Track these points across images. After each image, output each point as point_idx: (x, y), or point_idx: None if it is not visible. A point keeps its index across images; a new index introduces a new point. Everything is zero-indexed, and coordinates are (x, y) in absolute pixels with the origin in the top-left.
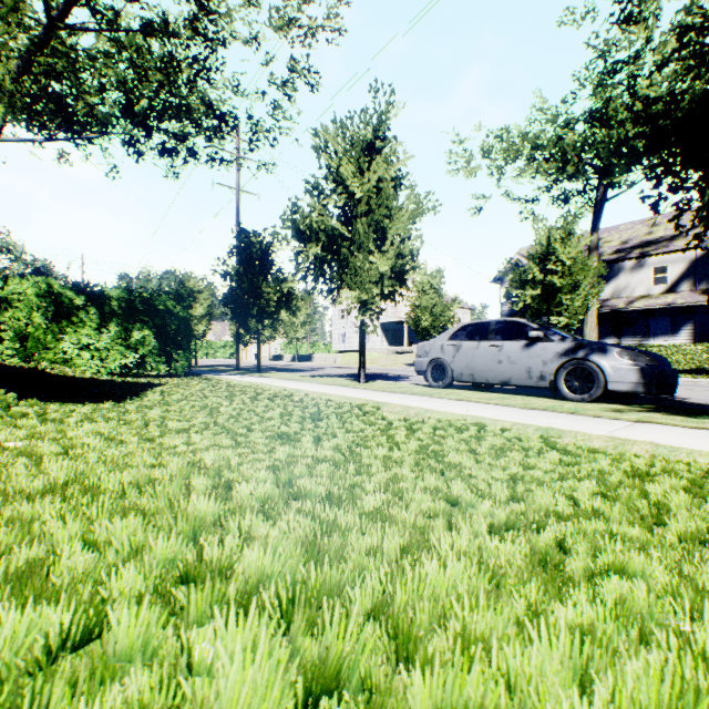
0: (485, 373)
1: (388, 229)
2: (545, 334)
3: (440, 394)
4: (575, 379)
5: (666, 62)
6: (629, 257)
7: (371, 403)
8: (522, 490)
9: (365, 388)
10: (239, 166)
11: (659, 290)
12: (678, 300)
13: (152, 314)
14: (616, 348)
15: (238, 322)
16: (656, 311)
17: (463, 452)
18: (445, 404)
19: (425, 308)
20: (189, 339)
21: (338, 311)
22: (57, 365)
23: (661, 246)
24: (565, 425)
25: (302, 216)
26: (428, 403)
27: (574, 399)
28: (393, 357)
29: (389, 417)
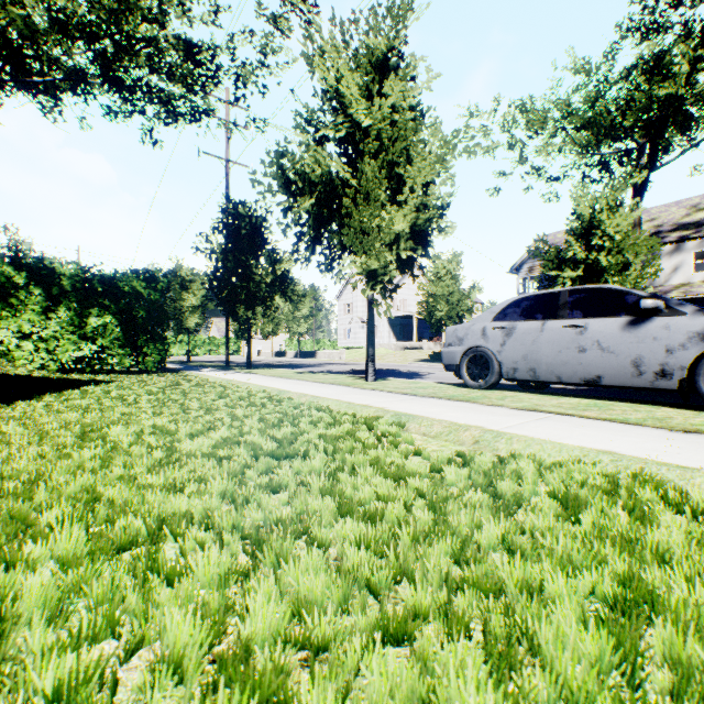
0: (556, 368)
1: (406, 172)
2: (666, 303)
3: (490, 399)
4: None
5: None
6: (666, 241)
7: (388, 416)
8: None
9: (375, 388)
10: (229, 133)
11: (701, 278)
12: None
13: (114, 296)
14: None
15: (225, 310)
16: (697, 301)
17: None
18: (518, 420)
19: (441, 296)
20: (162, 328)
21: (344, 306)
22: None
23: (703, 228)
24: None
25: (292, 162)
26: (485, 417)
27: None
28: (402, 353)
29: (424, 445)
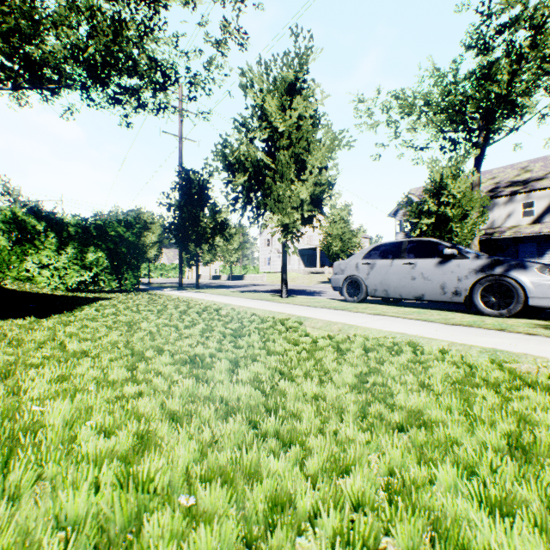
0: (399, 289)
1: (307, 160)
2: (459, 251)
3: (357, 309)
4: (492, 294)
5: (542, 25)
6: (502, 195)
7: (293, 318)
8: (549, 477)
9: (286, 302)
10: (182, 117)
11: (527, 222)
12: (543, 229)
13: (104, 238)
14: (536, 264)
15: (180, 247)
16: (524, 239)
17: (415, 388)
18: (366, 319)
19: (336, 236)
20: (137, 260)
21: (264, 240)
22: (20, 281)
23: (529, 185)
24: (510, 346)
25: (232, 151)
26: (349, 318)
27: (491, 314)
28: (309, 276)
29: (312, 332)
